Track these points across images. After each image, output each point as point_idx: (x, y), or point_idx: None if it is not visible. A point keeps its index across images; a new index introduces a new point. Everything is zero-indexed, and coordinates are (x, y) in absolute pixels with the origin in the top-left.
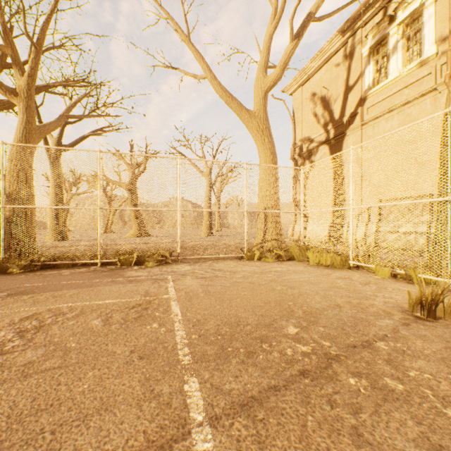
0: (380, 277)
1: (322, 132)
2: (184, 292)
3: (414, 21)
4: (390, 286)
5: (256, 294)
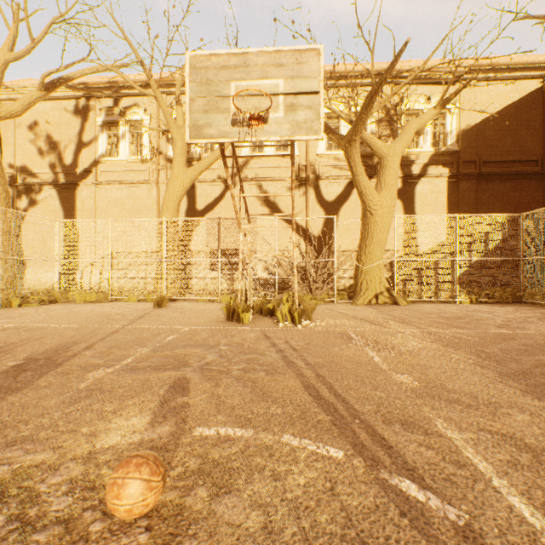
0: (132, 302)
1: (49, 172)
2: (18, 323)
3: (137, 126)
4: (140, 304)
5: (76, 315)
